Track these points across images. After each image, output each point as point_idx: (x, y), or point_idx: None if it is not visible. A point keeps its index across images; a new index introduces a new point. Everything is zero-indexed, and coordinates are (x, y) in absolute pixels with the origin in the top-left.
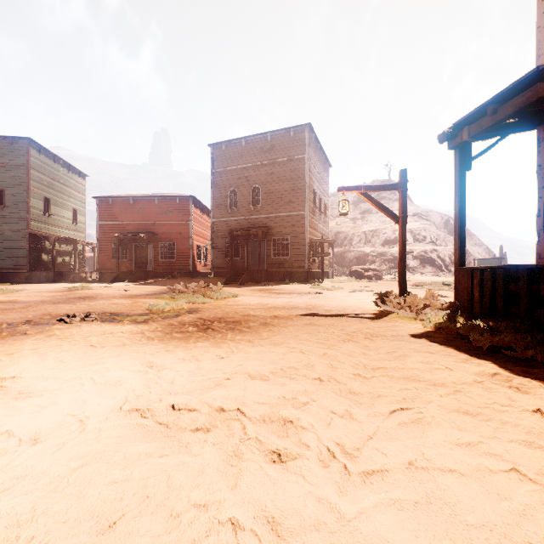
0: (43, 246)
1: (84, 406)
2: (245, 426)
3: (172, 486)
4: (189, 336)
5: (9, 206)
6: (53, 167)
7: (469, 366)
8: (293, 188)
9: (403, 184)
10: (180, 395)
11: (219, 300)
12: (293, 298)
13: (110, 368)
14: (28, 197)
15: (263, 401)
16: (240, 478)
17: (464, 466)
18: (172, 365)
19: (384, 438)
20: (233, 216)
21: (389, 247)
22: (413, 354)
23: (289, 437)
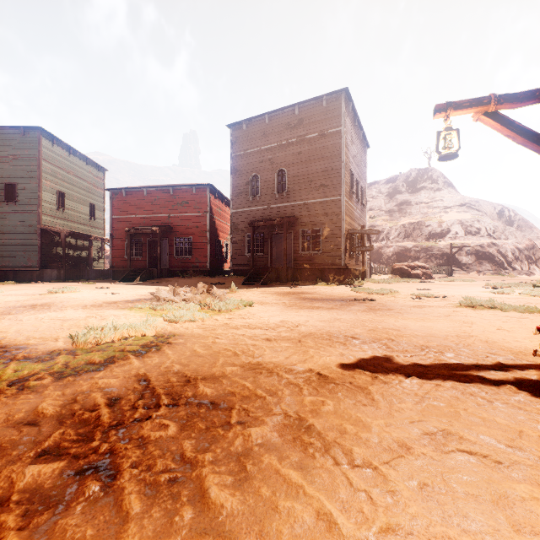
0: (57, 242)
1: None
2: None
3: None
4: None
5: (21, 201)
6: (68, 159)
7: None
8: (326, 168)
9: None
10: None
11: (221, 314)
12: (337, 311)
13: None
14: (39, 190)
15: None
16: None
17: None
18: None
19: None
20: (255, 205)
21: (435, 241)
22: None
23: None
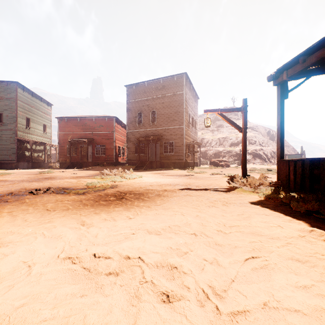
0: (26, 146)
1: (34, 254)
2: (143, 271)
3: (86, 324)
4: (110, 203)
5: (5, 123)
6: (31, 99)
7: (293, 225)
8: (176, 111)
9: (244, 107)
10: (100, 246)
11: (131, 179)
12: (176, 178)
13: (56, 225)
14: (16, 117)
15: (157, 251)
16: (138, 318)
17: (305, 307)
18: (98, 223)
19: (242, 281)
20: (139, 128)
21: (234, 147)
22: (255, 215)
23: (175, 280)
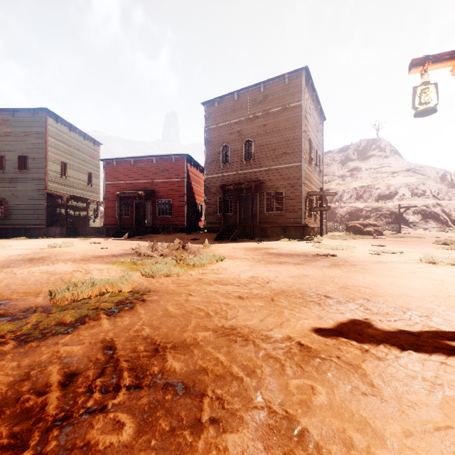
0: (60, 204)
1: None
2: None
3: None
4: None
5: (31, 170)
6: (69, 135)
7: None
8: (288, 138)
9: None
10: None
11: (195, 269)
12: (303, 266)
13: None
14: (46, 161)
15: None
16: None
17: None
18: None
19: None
20: (225, 171)
21: (384, 202)
22: None
23: None
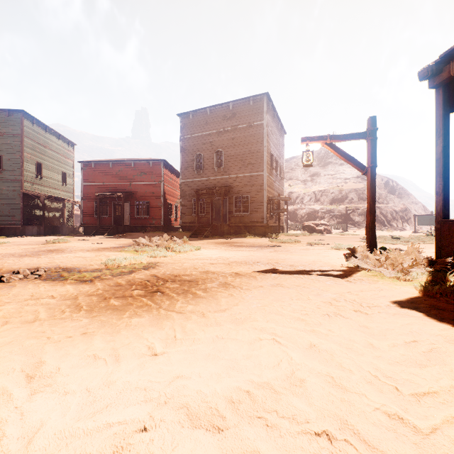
0: (36, 204)
1: None
2: None
3: None
4: (129, 303)
5: (6, 170)
6: (44, 136)
7: None
8: (252, 151)
9: (372, 132)
10: None
11: (181, 253)
12: (254, 252)
13: None
14: (22, 162)
15: None
16: None
17: None
18: (70, 372)
19: None
20: (199, 177)
21: (337, 205)
22: (449, 348)
23: None
